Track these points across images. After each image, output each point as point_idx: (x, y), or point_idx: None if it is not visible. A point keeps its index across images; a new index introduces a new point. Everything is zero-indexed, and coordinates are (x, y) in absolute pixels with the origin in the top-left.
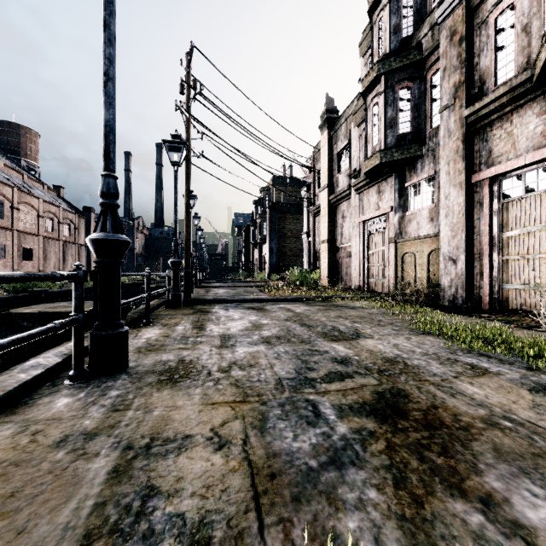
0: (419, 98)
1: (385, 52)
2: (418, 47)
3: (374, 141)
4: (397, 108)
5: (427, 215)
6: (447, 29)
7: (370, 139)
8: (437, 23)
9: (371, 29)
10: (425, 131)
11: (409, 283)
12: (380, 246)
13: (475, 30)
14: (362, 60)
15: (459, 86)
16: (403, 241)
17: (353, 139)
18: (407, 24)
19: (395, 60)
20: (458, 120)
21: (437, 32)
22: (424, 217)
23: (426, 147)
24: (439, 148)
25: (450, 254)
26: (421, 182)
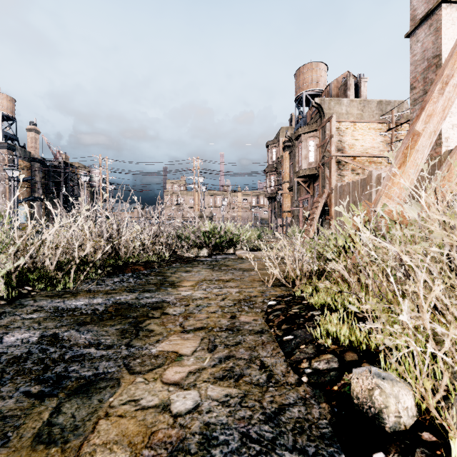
0: None
1: None
2: None
3: None
4: None
5: None
6: None
7: None
8: None
9: None
10: None
11: None
12: None
13: None
14: None
15: None
16: None
17: None
18: None
19: None
20: None
21: None
22: None
23: None
24: None
25: None
26: None
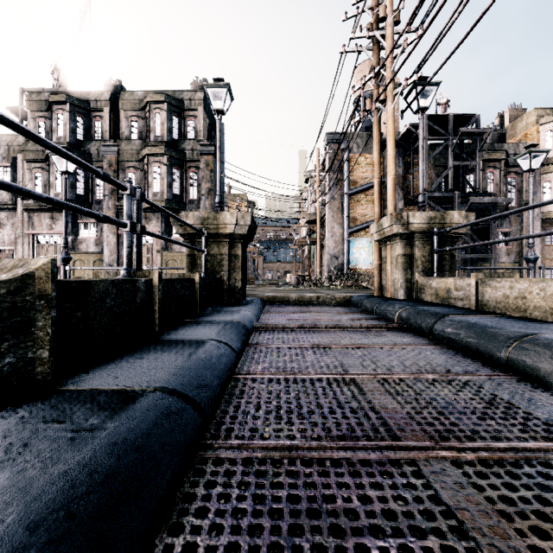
0: (89, 179)
1: (65, 138)
2: (90, 154)
3: (57, 188)
4: (76, 179)
5: (94, 242)
6: (108, 160)
7: (54, 186)
8: (102, 153)
9: (51, 112)
10: (93, 198)
11: (80, 277)
12: (52, 253)
13: (120, 170)
14: (29, 112)
15: (114, 190)
16: (76, 253)
17: (20, 168)
18: (80, 132)
19: (76, 152)
20: (114, 205)
21: (101, 155)
22: (92, 243)
23: (94, 207)
24: (102, 211)
25: (109, 263)
26: (89, 223)
